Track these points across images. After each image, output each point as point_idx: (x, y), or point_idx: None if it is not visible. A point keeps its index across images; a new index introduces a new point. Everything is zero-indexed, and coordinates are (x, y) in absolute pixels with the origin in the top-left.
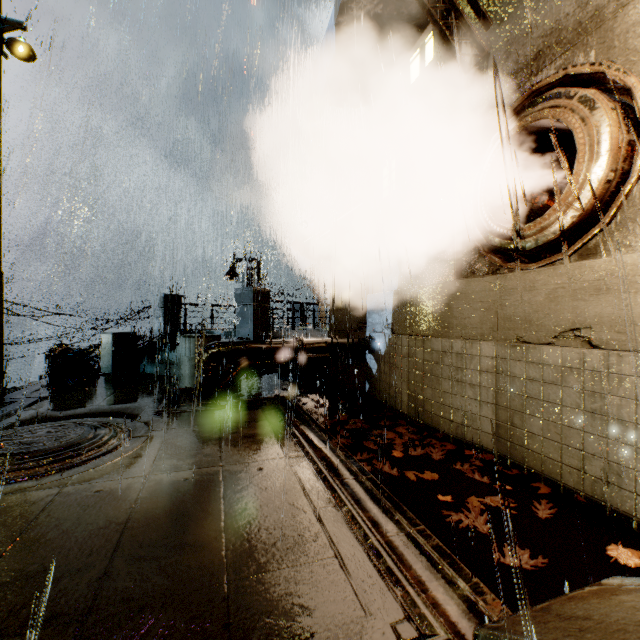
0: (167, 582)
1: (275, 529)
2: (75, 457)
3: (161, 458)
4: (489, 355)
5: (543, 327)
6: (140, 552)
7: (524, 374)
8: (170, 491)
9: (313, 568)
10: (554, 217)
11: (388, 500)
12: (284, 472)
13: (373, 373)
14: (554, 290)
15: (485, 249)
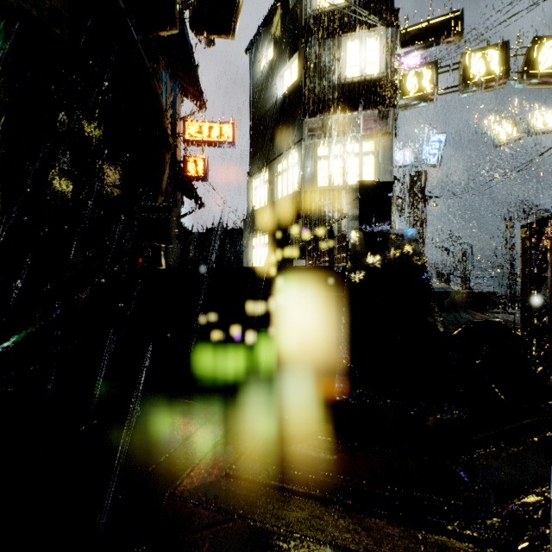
0: None
1: None
2: None
3: None
4: None
5: None
6: None
7: None
8: None
9: None
10: None
11: None
12: None
13: None
14: None
15: None
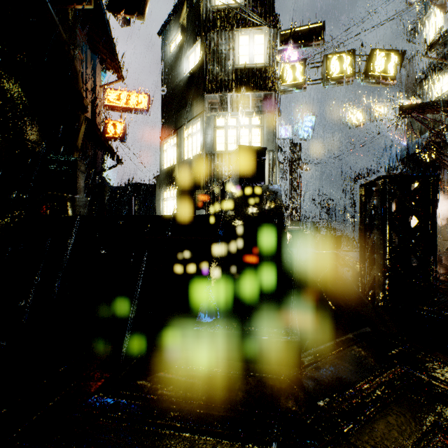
0: None
1: None
2: None
3: None
4: None
5: None
6: None
7: None
8: None
9: None
10: None
11: None
12: None
13: None
14: None
15: None
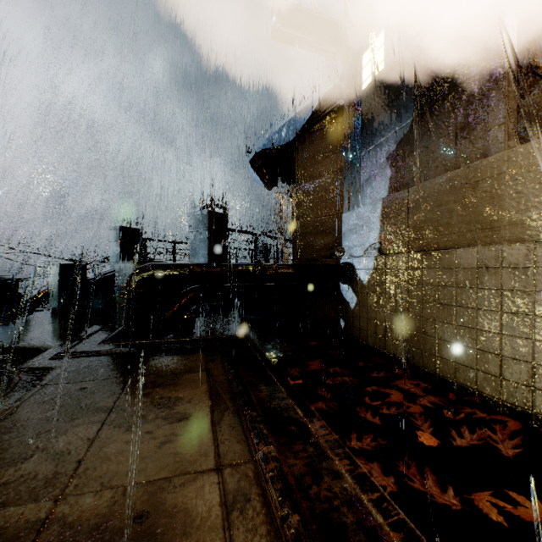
0: None
1: None
2: None
3: None
4: None
5: None
6: None
7: None
8: None
9: None
10: None
11: None
12: (199, 537)
13: (350, 307)
14: None
15: None
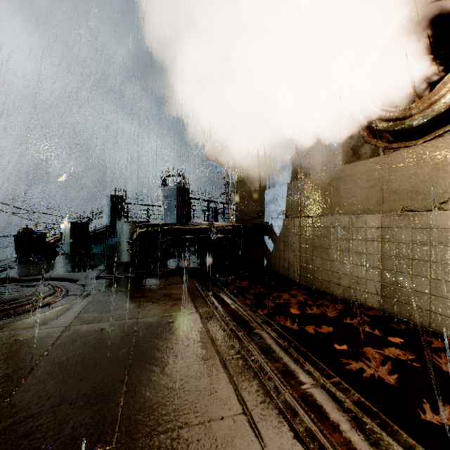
0: (44, 444)
1: (180, 379)
2: (9, 310)
3: (86, 311)
4: (375, 226)
5: (430, 195)
6: (29, 404)
7: (410, 239)
8: (84, 340)
9: (218, 427)
10: (444, 90)
11: (296, 350)
12: (194, 324)
13: (270, 251)
14: (442, 159)
15: (370, 136)
